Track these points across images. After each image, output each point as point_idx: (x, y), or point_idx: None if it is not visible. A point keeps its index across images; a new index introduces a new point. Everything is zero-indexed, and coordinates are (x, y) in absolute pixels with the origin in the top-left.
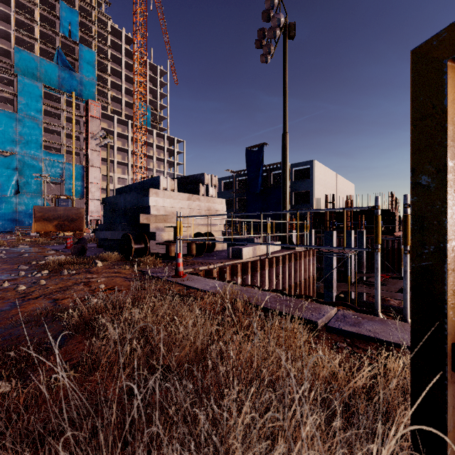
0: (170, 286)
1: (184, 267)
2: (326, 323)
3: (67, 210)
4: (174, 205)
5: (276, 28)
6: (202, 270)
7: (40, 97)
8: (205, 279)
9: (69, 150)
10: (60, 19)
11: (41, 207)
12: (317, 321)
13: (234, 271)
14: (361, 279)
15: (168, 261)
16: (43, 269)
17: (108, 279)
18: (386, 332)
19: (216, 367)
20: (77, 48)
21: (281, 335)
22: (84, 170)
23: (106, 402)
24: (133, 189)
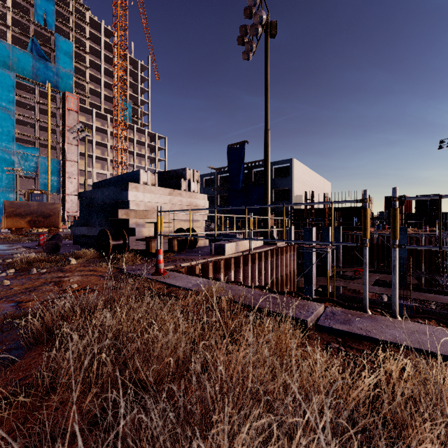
0: (149, 285)
1: (165, 264)
2: (315, 321)
3: (41, 205)
4: (155, 200)
5: (258, 25)
6: (184, 267)
7: (13, 87)
8: (187, 276)
9: (44, 143)
10: (34, 7)
11: (12, 202)
12: (306, 320)
13: (217, 267)
14: (338, 273)
15: (149, 258)
16: (8, 267)
17: (82, 277)
18: (377, 329)
19: (201, 383)
20: (53, 38)
21: (273, 338)
22: (61, 164)
23: (64, 434)
24: (111, 183)
